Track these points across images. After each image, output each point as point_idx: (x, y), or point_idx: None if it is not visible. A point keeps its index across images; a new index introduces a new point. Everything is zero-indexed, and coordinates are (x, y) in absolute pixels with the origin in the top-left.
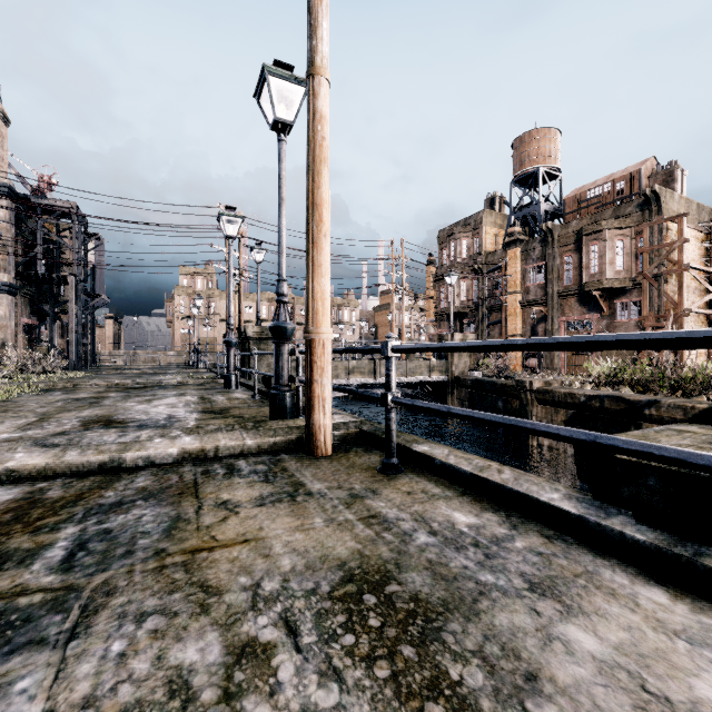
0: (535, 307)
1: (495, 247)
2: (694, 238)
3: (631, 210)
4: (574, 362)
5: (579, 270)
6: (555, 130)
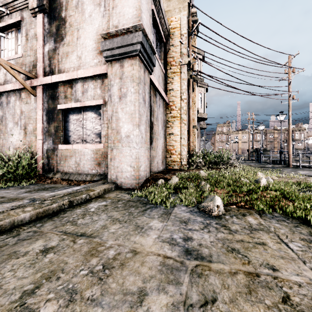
0: None
1: None
2: None
3: None
4: None
5: None
6: None
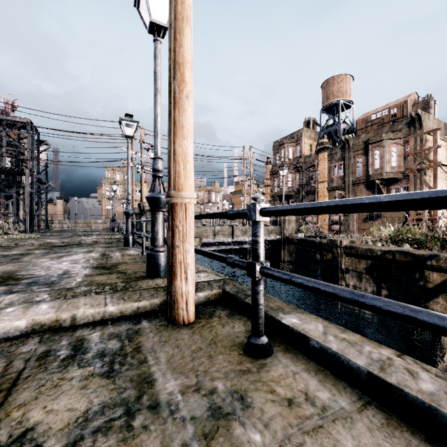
0: (337, 191)
1: (310, 152)
2: (442, 146)
3: (401, 127)
4: (363, 227)
5: (366, 167)
6: (350, 76)
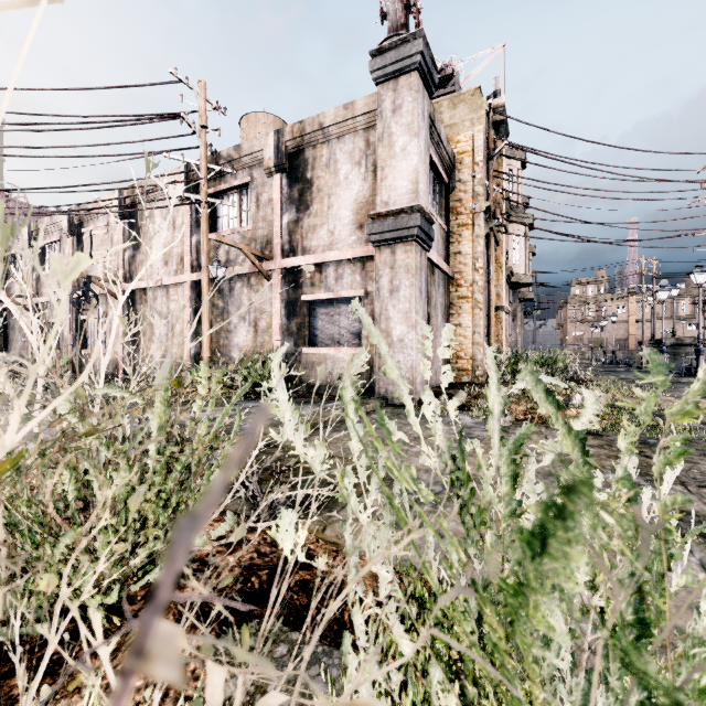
0: None
1: None
2: None
3: None
4: None
5: None
6: None
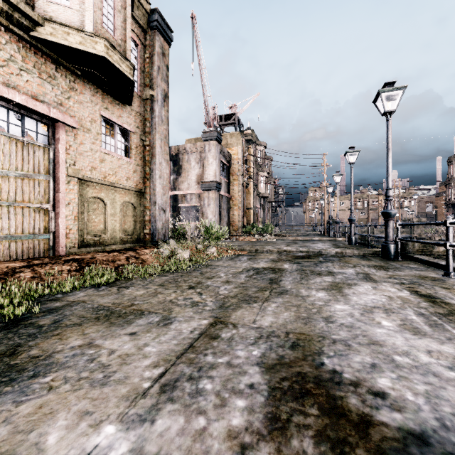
0: None
1: None
2: None
3: None
4: None
5: None
6: None
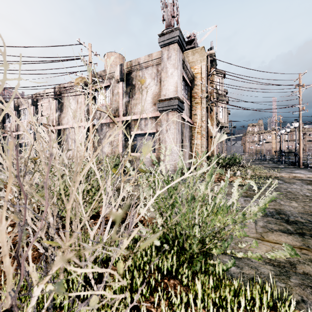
0: None
1: None
2: None
3: None
4: None
5: None
6: None
